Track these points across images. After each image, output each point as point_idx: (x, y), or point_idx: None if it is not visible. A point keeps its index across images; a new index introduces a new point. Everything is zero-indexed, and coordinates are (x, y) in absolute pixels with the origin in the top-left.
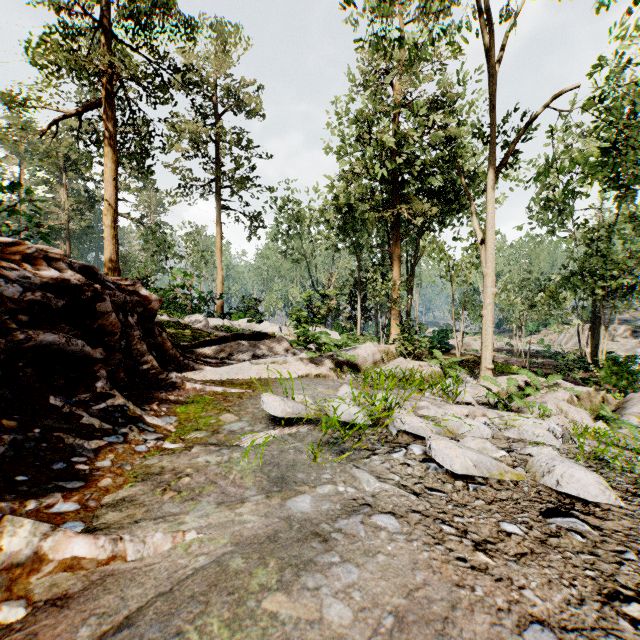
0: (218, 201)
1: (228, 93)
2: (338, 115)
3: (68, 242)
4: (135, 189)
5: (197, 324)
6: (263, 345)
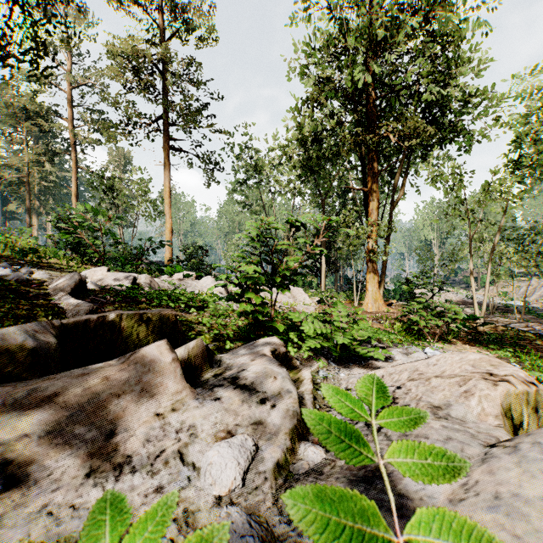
0: (166, 140)
1: (176, 17)
2: (304, 8)
3: (28, 195)
4: (91, 140)
5: (55, 285)
6: (53, 400)
